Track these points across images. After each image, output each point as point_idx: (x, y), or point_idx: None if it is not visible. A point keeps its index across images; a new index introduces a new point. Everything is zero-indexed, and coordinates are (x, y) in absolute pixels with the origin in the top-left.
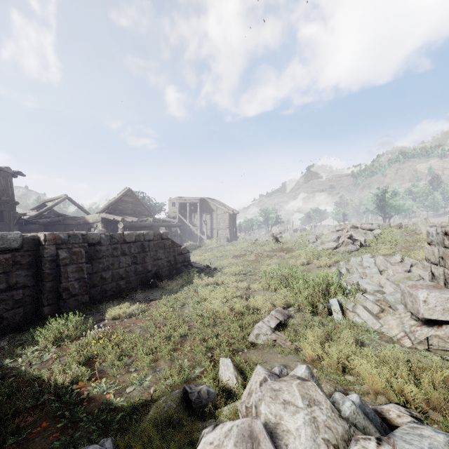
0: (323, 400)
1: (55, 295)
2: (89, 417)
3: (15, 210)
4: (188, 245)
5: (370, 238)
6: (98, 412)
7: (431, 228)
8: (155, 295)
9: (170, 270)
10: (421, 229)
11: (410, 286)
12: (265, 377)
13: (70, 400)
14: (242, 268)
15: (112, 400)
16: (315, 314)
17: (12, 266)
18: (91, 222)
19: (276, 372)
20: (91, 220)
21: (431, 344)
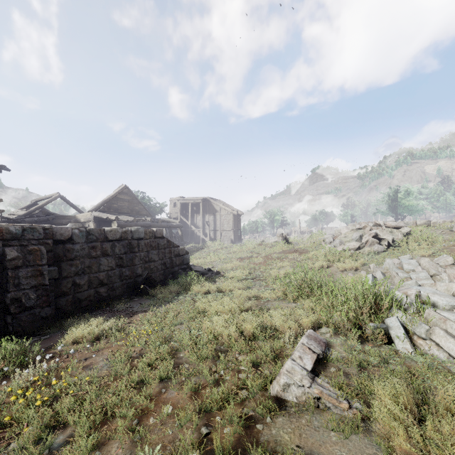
0: None
1: (0, 309)
2: None
3: None
4: (189, 248)
5: (398, 237)
6: None
7: None
8: (142, 305)
9: (165, 274)
10: None
11: None
12: None
13: None
14: (249, 272)
15: None
16: (363, 340)
17: None
18: (83, 222)
19: None
20: (82, 219)
21: None
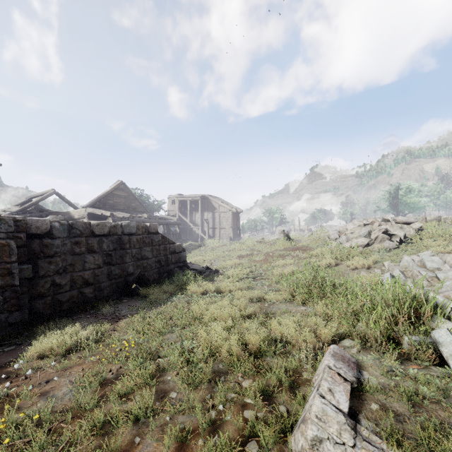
0: None
1: None
2: None
3: None
4: (188, 245)
5: (410, 233)
6: None
7: None
8: (130, 308)
9: (159, 273)
10: None
11: None
12: None
13: None
14: (250, 270)
15: None
16: (401, 358)
17: None
18: (77, 218)
19: None
20: (76, 216)
21: None
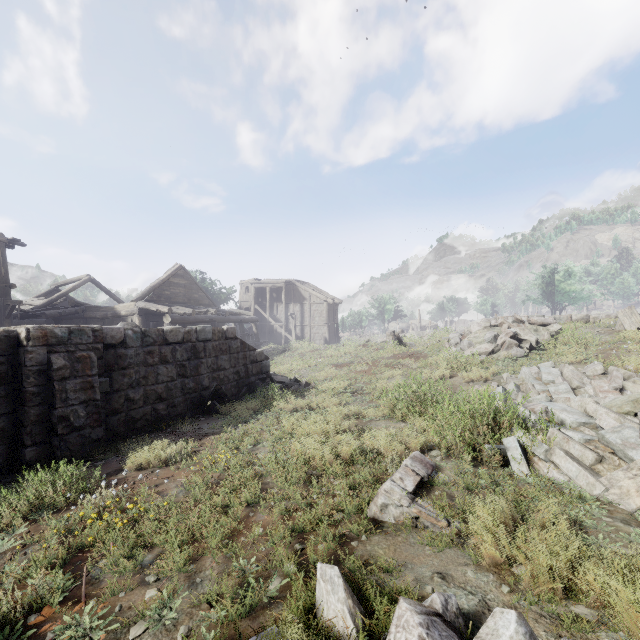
0: None
1: (45, 429)
2: None
3: (9, 297)
4: (268, 349)
5: (544, 338)
6: None
7: None
8: (212, 426)
9: (238, 386)
10: (624, 323)
11: None
12: (422, 639)
13: None
14: (348, 383)
15: None
16: (477, 463)
17: None
18: (124, 315)
19: (435, 608)
20: (124, 312)
21: None
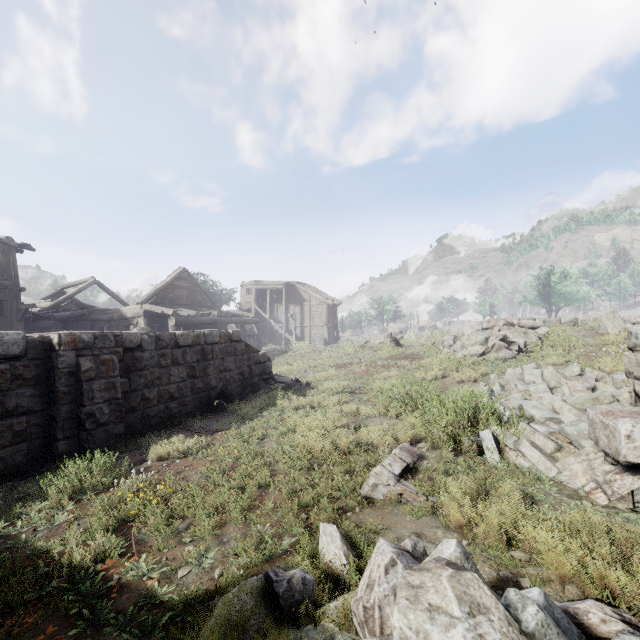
0: (492, 604)
1: (74, 424)
2: (119, 619)
3: (19, 300)
4: (268, 350)
5: (532, 340)
6: (134, 609)
7: (634, 326)
8: (221, 423)
9: (243, 386)
10: (607, 326)
11: (604, 413)
12: (393, 559)
13: (91, 590)
14: (347, 383)
15: (156, 591)
16: (458, 453)
17: (11, 382)
18: (129, 317)
19: (407, 548)
20: (129, 314)
21: (637, 502)
